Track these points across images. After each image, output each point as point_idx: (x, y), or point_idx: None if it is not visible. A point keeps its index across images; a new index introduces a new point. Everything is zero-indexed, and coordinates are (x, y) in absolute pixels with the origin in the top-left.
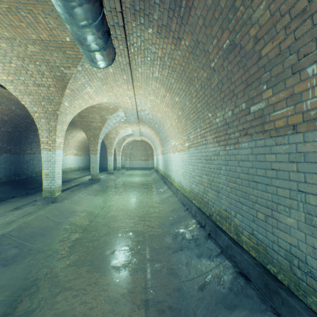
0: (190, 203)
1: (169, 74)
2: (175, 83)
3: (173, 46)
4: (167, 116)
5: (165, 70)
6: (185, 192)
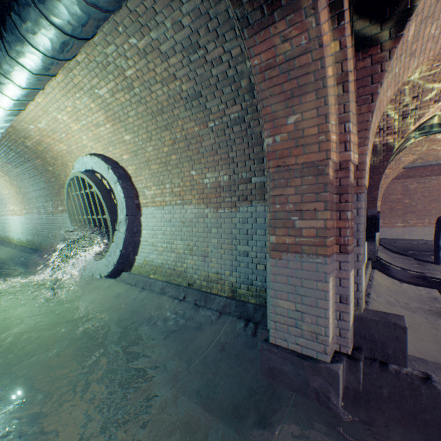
0: (27, 247)
1: (9, 171)
2: (14, 176)
3: (12, 166)
4: (6, 186)
5: (6, 169)
6: (24, 244)
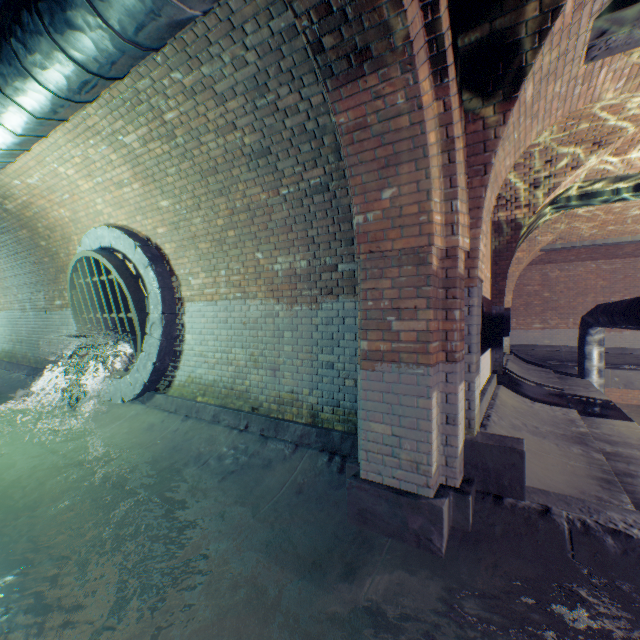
0: (2, 361)
1: None
2: None
3: None
4: None
5: None
6: None
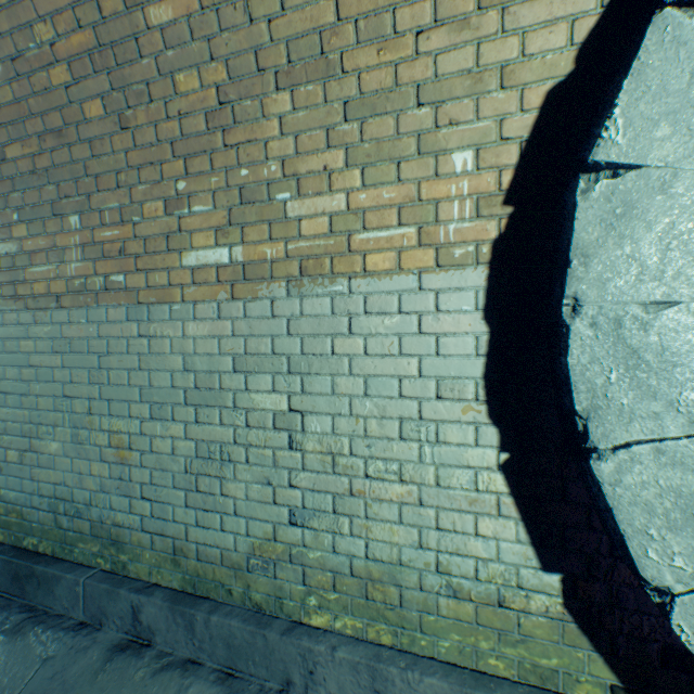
0: None
1: None
2: None
3: None
4: None
5: None
6: None
